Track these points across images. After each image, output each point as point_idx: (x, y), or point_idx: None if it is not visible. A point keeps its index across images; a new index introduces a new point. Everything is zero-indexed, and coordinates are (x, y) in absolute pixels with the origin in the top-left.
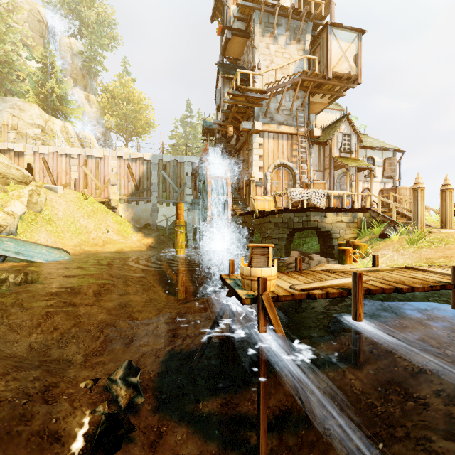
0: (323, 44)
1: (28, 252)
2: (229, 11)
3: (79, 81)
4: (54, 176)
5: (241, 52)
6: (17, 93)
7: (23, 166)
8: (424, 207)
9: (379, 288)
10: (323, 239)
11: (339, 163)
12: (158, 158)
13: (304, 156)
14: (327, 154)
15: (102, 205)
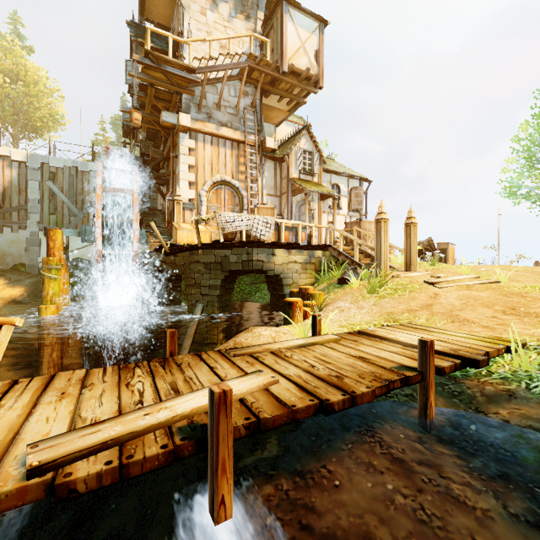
0: (278, 26)
1: None
2: None
3: None
4: None
5: (170, 17)
6: None
7: None
8: (387, 244)
9: (282, 412)
10: (273, 286)
11: (297, 185)
12: (41, 161)
13: (255, 174)
14: (284, 174)
15: None
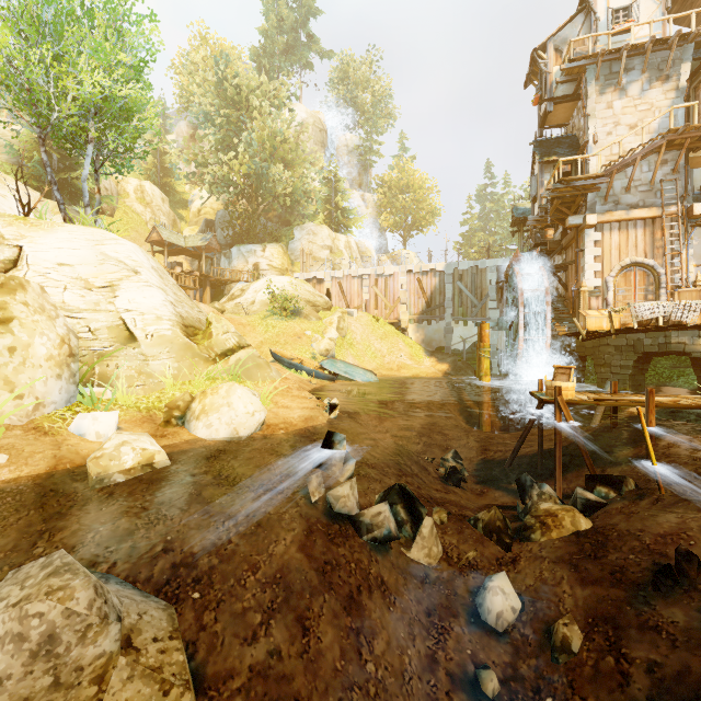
0: None
1: (352, 372)
2: (549, 77)
3: (355, 180)
4: (348, 299)
5: (569, 116)
6: (308, 216)
7: (323, 292)
8: None
9: (677, 404)
10: (700, 368)
11: None
12: (453, 267)
13: (677, 247)
14: None
15: (391, 326)
